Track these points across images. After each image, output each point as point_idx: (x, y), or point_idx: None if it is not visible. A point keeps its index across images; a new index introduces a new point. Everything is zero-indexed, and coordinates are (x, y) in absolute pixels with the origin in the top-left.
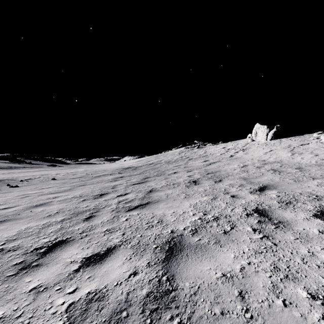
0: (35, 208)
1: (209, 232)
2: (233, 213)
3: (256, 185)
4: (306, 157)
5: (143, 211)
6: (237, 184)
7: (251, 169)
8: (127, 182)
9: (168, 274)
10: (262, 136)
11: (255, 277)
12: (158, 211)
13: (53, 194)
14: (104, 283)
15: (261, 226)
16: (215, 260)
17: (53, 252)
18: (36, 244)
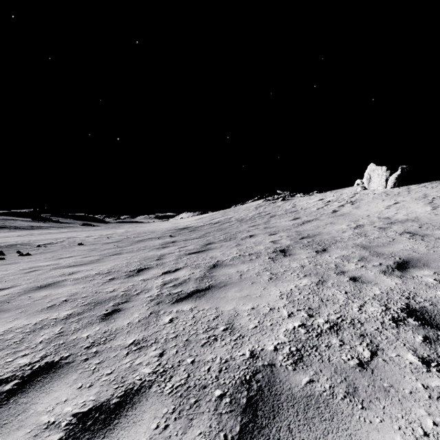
0: (37, 292)
1: (327, 360)
2: (364, 315)
3: (390, 259)
4: None
5: (200, 304)
6: (354, 256)
7: (371, 231)
8: (181, 250)
9: None
10: (379, 183)
11: None
12: (225, 304)
13: (72, 267)
14: None
15: (435, 351)
16: None
17: (25, 393)
18: (4, 369)
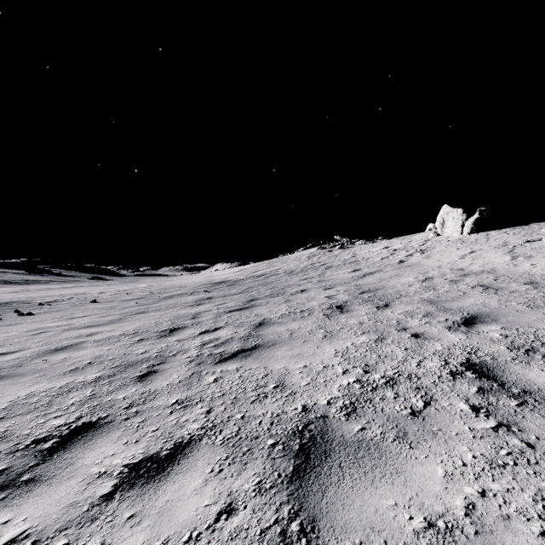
0: (53, 355)
1: (380, 411)
2: (422, 370)
3: (457, 314)
4: (540, 263)
5: (246, 364)
6: (419, 312)
7: (441, 284)
8: (219, 307)
9: (303, 516)
10: (454, 228)
11: (506, 533)
12: (275, 363)
13: (89, 328)
14: (162, 535)
15: (487, 399)
16: (405, 483)
17: (67, 449)
18: (38, 430)
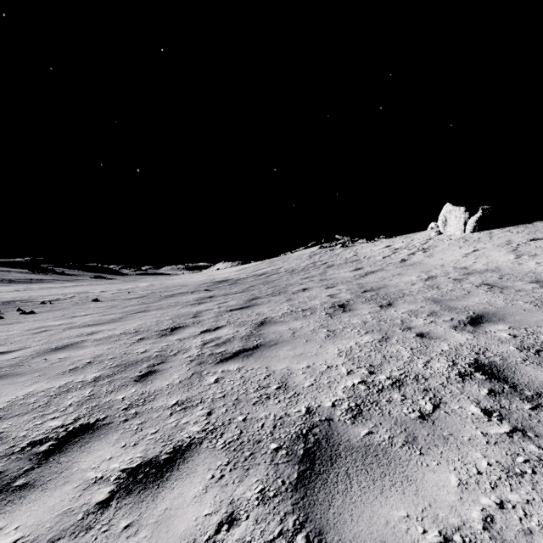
0: (53, 354)
1: (387, 414)
2: (429, 371)
3: (463, 313)
4: None
5: (248, 364)
6: (423, 311)
7: (445, 283)
8: (221, 306)
9: (309, 528)
10: (456, 226)
11: None
12: (277, 363)
13: (90, 326)
14: None
15: (499, 402)
16: (417, 492)
17: (64, 452)
18: (35, 431)
